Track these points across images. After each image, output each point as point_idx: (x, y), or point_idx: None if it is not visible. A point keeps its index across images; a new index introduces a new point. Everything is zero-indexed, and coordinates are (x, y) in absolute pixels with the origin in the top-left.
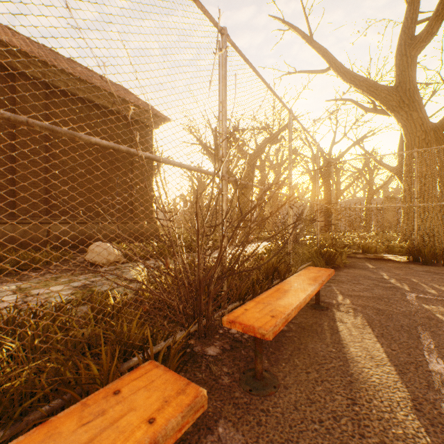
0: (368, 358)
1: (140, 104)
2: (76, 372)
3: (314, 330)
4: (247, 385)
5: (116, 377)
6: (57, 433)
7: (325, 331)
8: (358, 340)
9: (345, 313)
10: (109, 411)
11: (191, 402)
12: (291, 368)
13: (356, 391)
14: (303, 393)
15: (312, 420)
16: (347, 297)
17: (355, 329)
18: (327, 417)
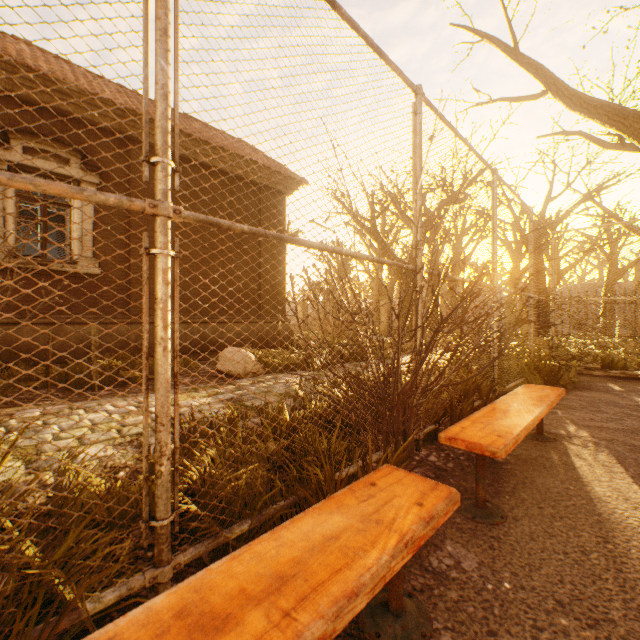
0: (621, 499)
1: (270, 164)
2: (271, 485)
3: (540, 464)
4: (467, 512)
5: (345, 481)
6: (345, 504)
7: (556, 467)
8: (605, 480)
9: (583, 447)
10: (377, 495)
11: (448, 496)
12: (518, 501)
13: (608, 530)
14: (538, 526)
15: (554, 550)
16: (583, 428)
17: (599, 466)
18: (573, 550)
